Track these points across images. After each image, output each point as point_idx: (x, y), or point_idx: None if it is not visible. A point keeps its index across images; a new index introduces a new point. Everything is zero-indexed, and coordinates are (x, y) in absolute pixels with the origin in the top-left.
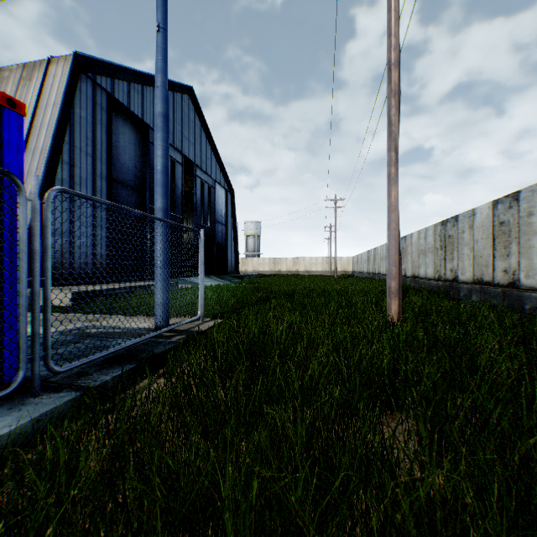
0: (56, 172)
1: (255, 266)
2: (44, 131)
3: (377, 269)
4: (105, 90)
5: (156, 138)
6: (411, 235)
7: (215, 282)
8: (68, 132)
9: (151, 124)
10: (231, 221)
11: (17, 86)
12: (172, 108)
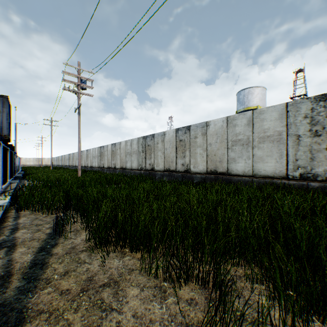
0: None
1: None
2: None
3: (59, 164)
4: None
5: (16, 146)
6: (66, 155)
7: None
8: None
9: None
10: None
11: None
12: None
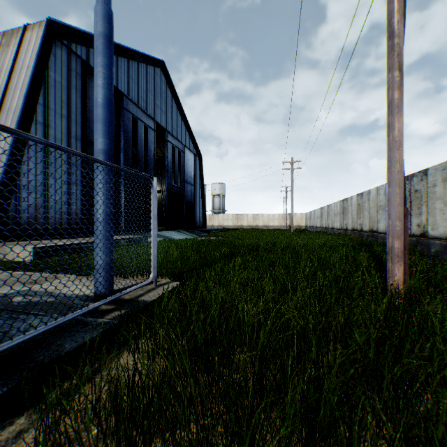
0: (29, 131)
1: (220, 221)
2: (17, 92)
3: (331, 224)
4: (80, 57)
5: (96, 64)
6: (368, 191)
7: (184, 235)
8: (42, 94)
9: (125, 92)
10: (199, 181)
11: None
12: (145, 79)
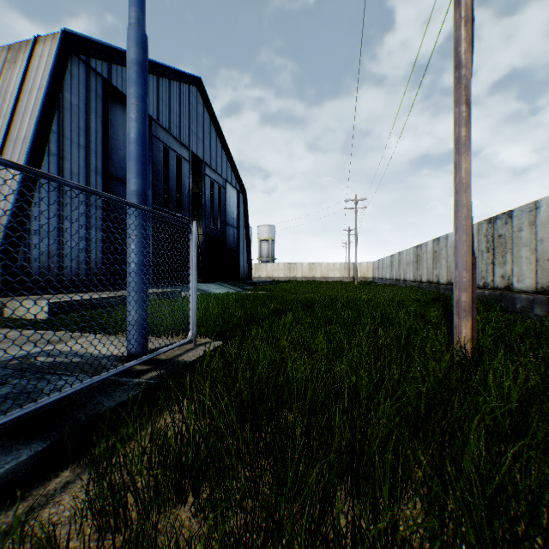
0: (41, 165)
1: (269, 272)
2: (27, 118)
3: (403, 275)
4: (100, 75)
5: (128, 95)
6: (446, 236)
7: (225, 289)
8: (56, 120)
9: (154, 116)
10: (243, 224)
11: (1, 69)
12: (178, 100)
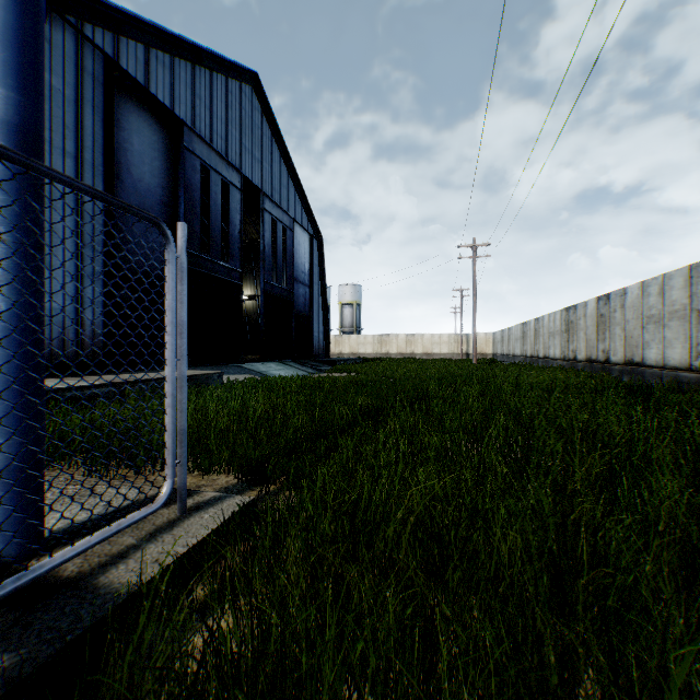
0: None
1: (353, 346)
2: None
3: (543, 351)
4: (100, 49)
5: None
6: (623, 291)
7: (291, 370)
8: None
9: (188, 121)
10: (318, 280)
11: None
12: (224, 102)
